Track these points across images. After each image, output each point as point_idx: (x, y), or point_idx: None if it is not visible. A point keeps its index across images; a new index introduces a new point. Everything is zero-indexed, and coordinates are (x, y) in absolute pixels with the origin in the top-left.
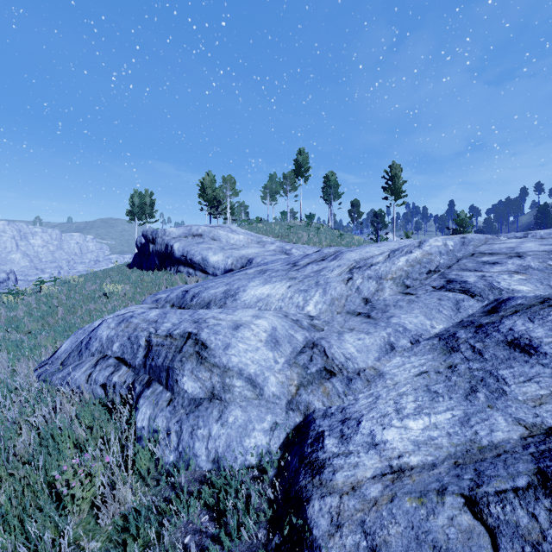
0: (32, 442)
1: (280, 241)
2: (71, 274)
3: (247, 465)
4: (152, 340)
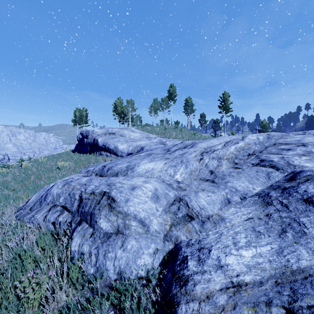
0: (7, 259)
1: (160, 137)
2: (40, 156)
3: (138, 276)
4: (82, 195)
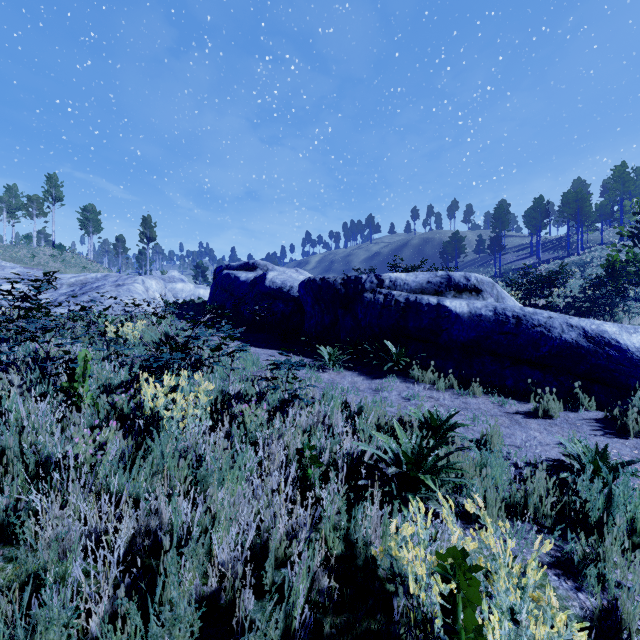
0: None
1: (22, 267)
2: None
3: None
4: None
